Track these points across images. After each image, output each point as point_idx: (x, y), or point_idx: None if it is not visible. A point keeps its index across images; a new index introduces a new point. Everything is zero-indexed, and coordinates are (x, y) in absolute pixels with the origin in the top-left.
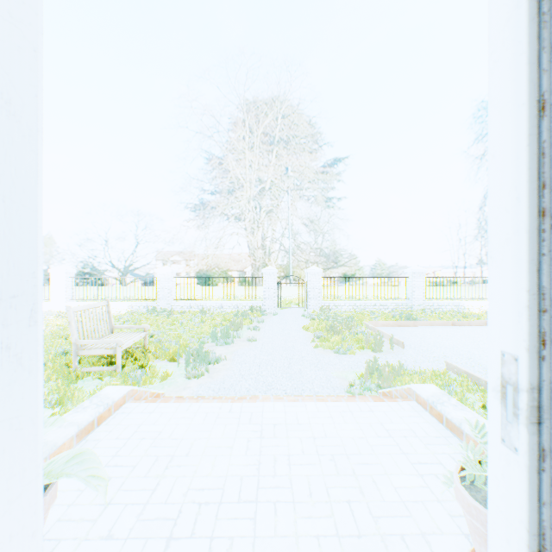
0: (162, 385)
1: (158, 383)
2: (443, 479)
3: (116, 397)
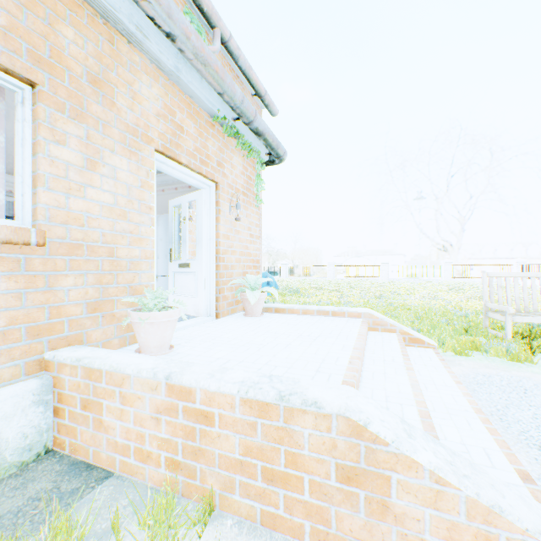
0: (497, 361)
1: (503, 359)
2: (206, 362)
3: (350, 309)
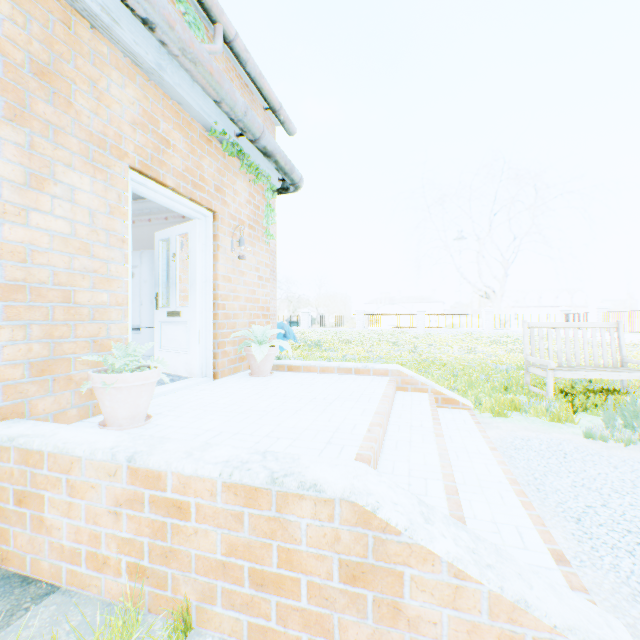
0: (537, 422)
1: (544, 420)
2: (191, 435)
3: (376, 366)
